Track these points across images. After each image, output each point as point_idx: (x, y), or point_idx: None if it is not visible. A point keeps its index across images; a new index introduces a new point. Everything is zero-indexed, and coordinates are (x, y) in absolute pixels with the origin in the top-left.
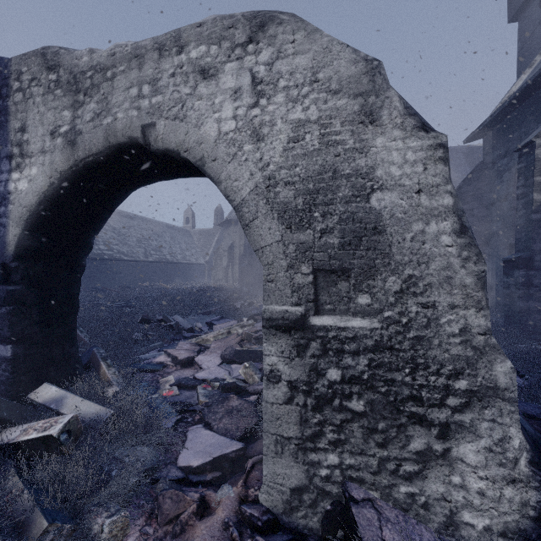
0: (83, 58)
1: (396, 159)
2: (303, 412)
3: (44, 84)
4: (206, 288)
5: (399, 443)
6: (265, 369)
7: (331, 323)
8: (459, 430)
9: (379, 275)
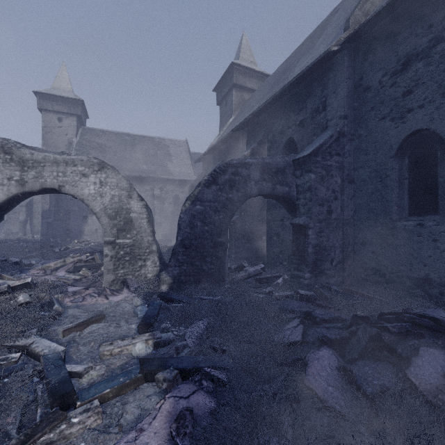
0: (27, 155)
1: (136, 206)
2: (115, 262)
3: (3, 158)
4: (8, 241)
5: (136, 264)
6: (104, 254)
7: (121, 241)
8: (147, 259)
9: (132, 230)
